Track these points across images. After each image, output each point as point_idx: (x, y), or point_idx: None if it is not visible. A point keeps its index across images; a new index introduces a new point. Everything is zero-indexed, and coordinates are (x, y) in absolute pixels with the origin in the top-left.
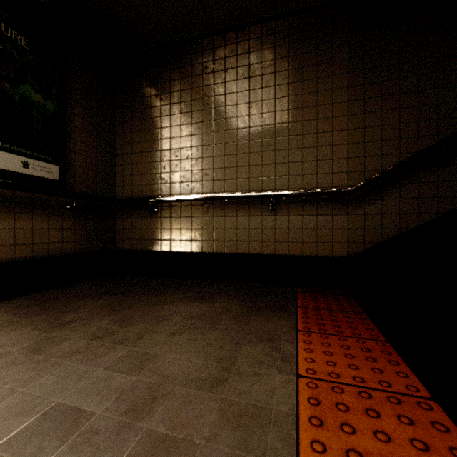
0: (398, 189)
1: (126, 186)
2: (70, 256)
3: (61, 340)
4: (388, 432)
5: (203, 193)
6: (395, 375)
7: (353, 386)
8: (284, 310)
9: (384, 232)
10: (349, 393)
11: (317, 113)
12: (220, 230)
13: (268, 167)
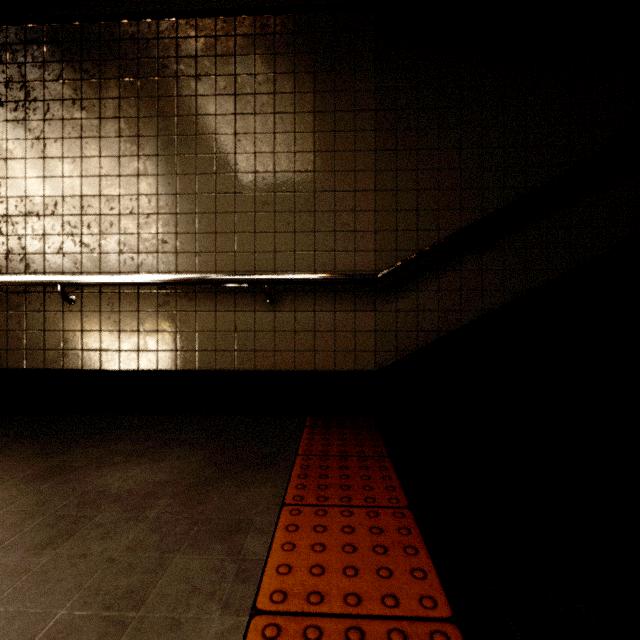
0: (437, 278)
1: (13, 255)
2: None
3: None
4: None
5: (159, 272)
6: (408, 578)
7: (341, 618)
8: (275, 464)
9: (421, 336)
10: (330, 638)
11: (334, 163)
12: (188, 334)
13: (264, 237)
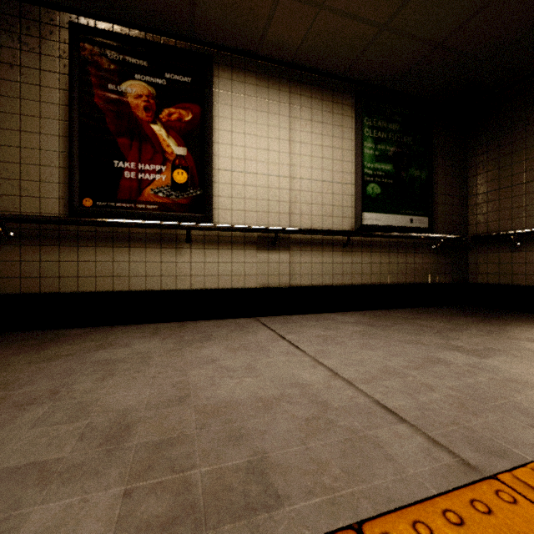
0: None
1: (479, 224)
2: (434, 285)
3: (464, 330)
4: None
5: None
6: None
7: None
8: None
9: None
10: None
11: None
12: None
13: None
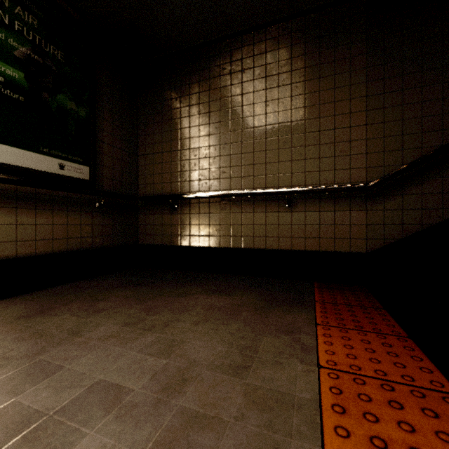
0: (420, 184)
1: (148, 185)
2: (99, 250)
3: (97, 326)
4: (412, 423)
5: (220, 190)
6: (418, 371)
7: (375, 379)
8: (302, 304)
9: (405, 228)
10: (371, 385)
11: (334, 110)
12: (237, 226)
13: (284, 164)
